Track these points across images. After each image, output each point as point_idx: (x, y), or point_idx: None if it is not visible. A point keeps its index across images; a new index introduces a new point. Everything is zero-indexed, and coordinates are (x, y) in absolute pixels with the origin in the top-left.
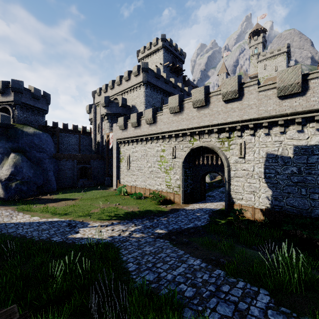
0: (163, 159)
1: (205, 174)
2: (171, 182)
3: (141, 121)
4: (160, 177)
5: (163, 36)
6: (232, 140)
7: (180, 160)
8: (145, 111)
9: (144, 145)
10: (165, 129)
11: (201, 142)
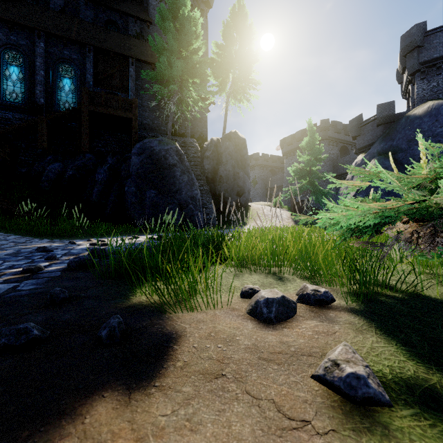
0: None
1: None
2: None
3: None
4: None
5: None
6: None
7: None
8: None
9: None
10: None
11: None
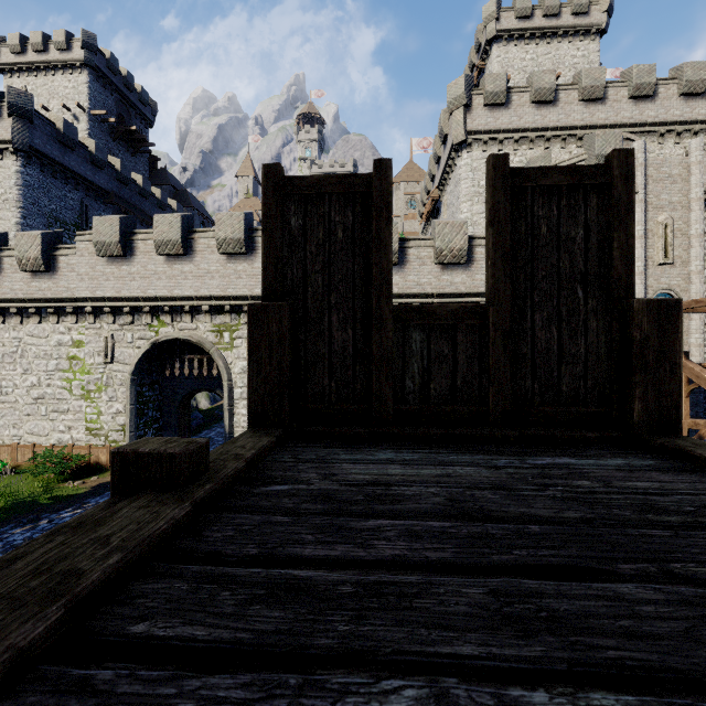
0: (77, 365)
1: (189, 396)
2: (102, 421)
3: (4, 260)
4: (68, 411)
5: (88, 36)
6: (237, 331)
7: (127, 367)
8: (18, 236)
9: (14, 327)
10: (83, 292)
11: (176, 330)
